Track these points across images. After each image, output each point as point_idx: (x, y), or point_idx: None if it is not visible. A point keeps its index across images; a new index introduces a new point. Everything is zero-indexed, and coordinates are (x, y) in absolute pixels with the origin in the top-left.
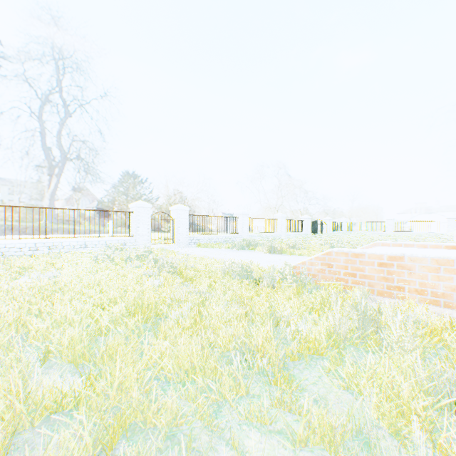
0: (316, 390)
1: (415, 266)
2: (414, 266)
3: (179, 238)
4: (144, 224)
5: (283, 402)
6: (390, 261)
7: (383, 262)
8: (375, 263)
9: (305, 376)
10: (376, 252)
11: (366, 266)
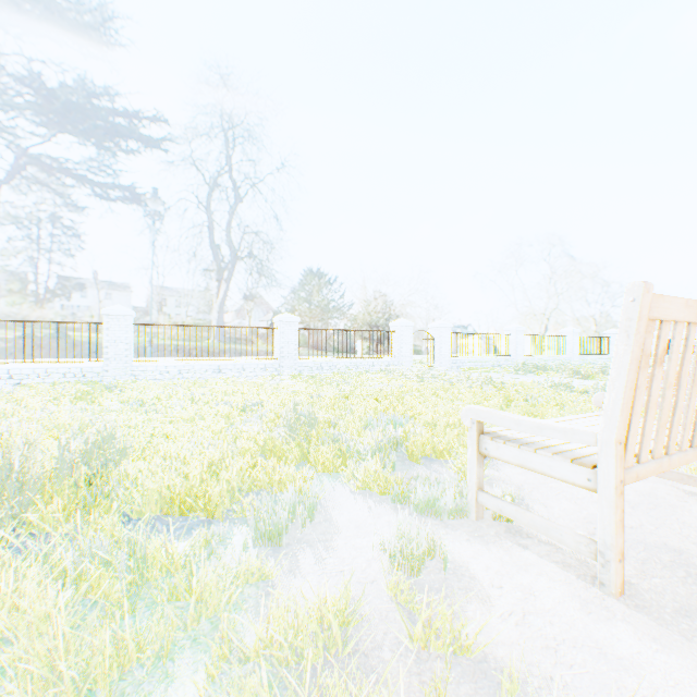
0: None
1: None
2: None
3: (440, 360)
4: (406, 344)
5: None
6: None
7: None
8: None
9: None
10: None
11: None
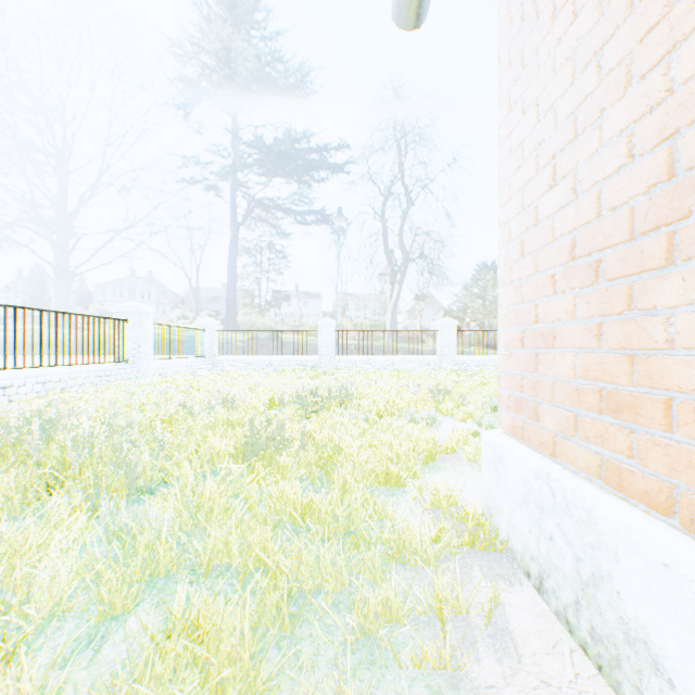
0: None
1: None
2: None
3: None
4: None
5: None
6: None
7: None
8: None
9: None
10: None
11: None
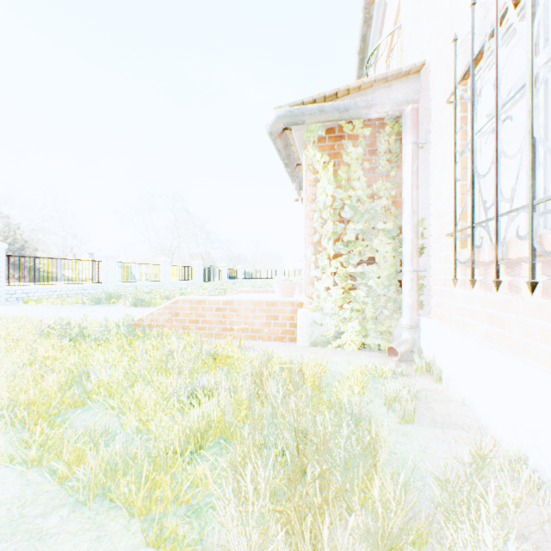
0: (85, 423)
1: (242, 308)
2: (241, 309)
3: None
4: None
5: (33, 440)
6: (225, 305)
7: (220, 307)
8: (214, 309)
9: (81, 416)
10: (215, 298)
11: (207, 312)
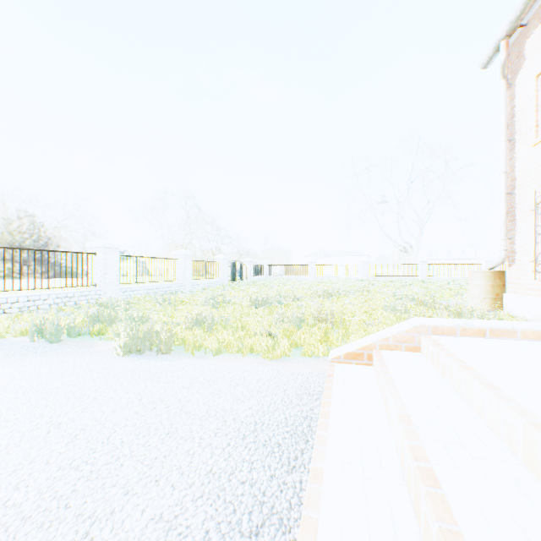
0: None
1: None
2: None
3: None
4: None
5: None
6: None
7: None
8: None
9: None
10: None
11: None
